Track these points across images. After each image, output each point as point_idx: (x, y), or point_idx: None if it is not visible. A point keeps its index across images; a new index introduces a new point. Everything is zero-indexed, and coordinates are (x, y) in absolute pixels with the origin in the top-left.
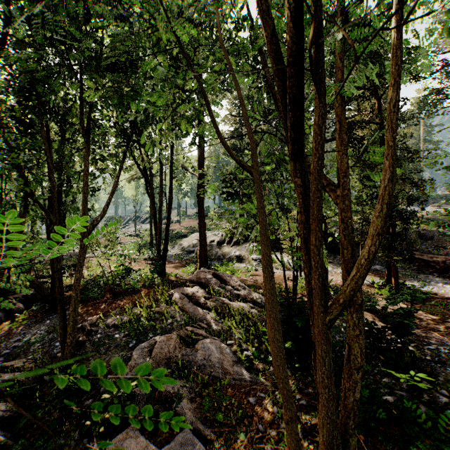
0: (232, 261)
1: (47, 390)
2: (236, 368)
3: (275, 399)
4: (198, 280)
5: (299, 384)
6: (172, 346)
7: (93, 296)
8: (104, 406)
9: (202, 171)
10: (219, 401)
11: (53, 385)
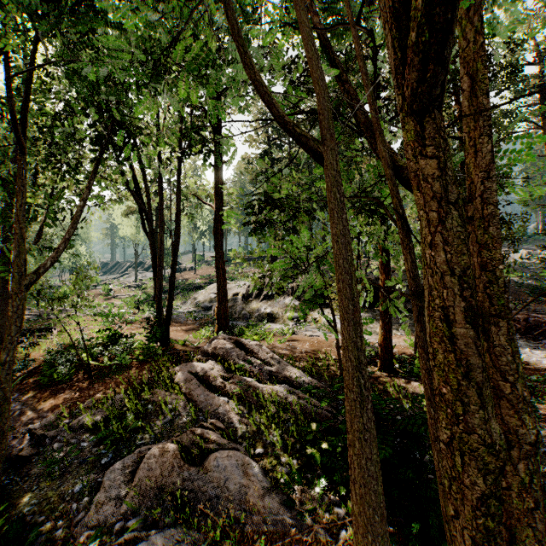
0: (262, 321)
1: None
2: (268, 500)
3: None
4: (214, 352)
5: None
6: (167, 466)
7: (58, 378)
8: None
9: (222, 200)
10: None
11: None
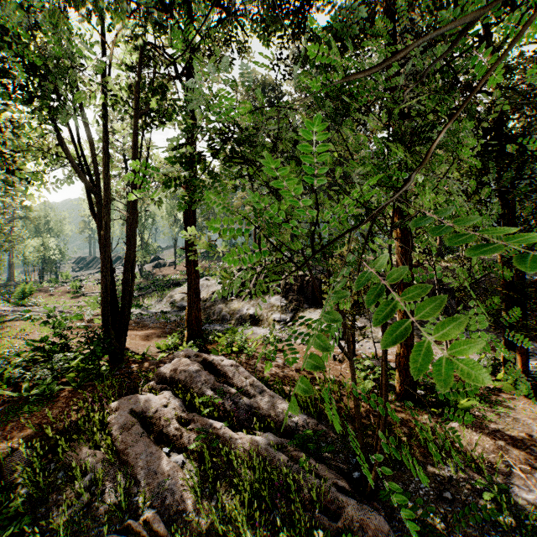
0: (243, 324)
1: None
2: None
3: None
4: (173, 376)
5: None
6: None
7: None
8: None
9: None
10: None
11: None
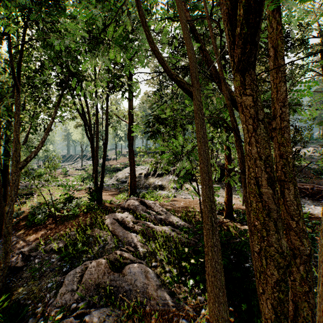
0: (156, 189)
1: None
2: (160, 292)
3: None
4: (128, 207)
5: None
6: (101, 272)
7: (37, 222)
8: None
9: (132, 118)
10: None
11: None
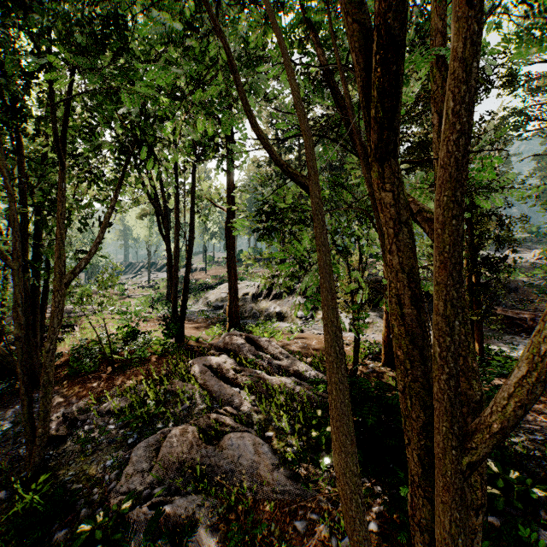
0: (271, 320)
1: (1, 514)
2: (277, 474)
3: (333, 523)
4: (226, 347)
5: (366, 497)
6: (187, 444)
7: (84, 369)
8: (80, 543)
9: (233, 204)
10: (253, 528)
11: (12, 506)
